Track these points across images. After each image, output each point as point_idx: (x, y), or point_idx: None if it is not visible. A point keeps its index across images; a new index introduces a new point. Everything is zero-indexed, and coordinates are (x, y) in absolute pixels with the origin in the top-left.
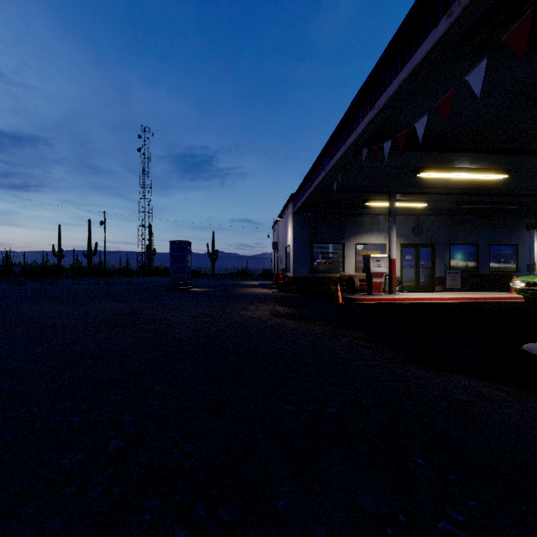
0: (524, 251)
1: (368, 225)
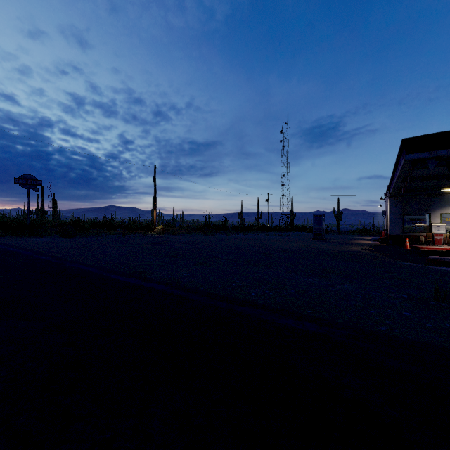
0: None
1: None
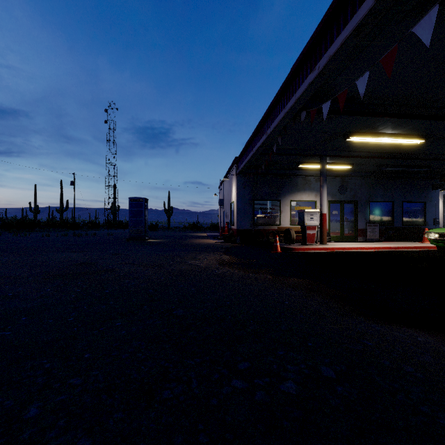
0: (431, 207)
1: (301, 184)
